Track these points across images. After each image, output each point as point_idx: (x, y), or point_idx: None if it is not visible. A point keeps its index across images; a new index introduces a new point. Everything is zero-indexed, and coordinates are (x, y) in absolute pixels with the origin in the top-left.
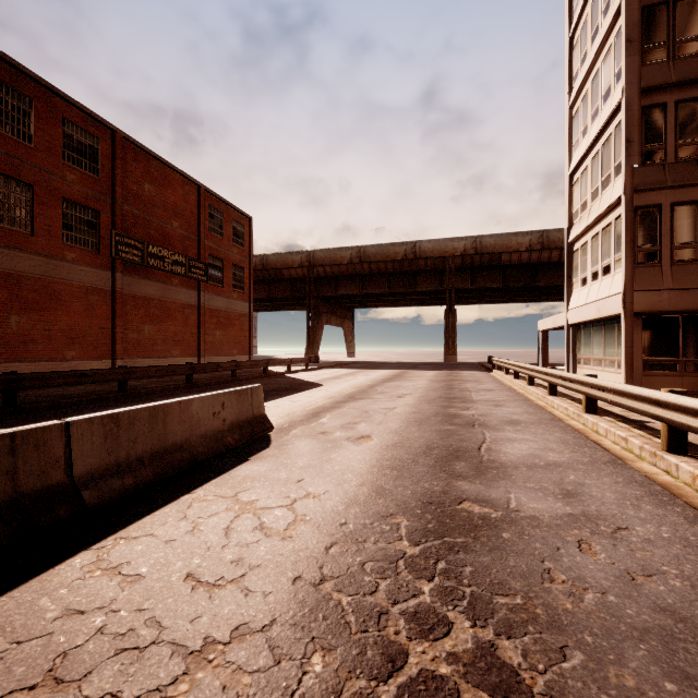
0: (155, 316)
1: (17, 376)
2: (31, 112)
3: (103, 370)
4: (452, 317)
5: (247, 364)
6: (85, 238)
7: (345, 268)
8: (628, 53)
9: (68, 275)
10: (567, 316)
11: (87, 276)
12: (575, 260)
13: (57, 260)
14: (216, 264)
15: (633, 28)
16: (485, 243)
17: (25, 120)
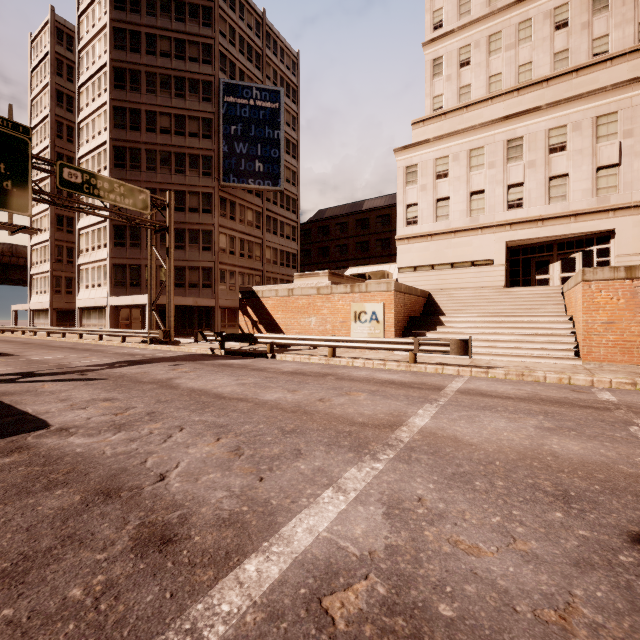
0: None
1: None
2: None
3: None
4: None
5: None
6: None
7: None
8: (52, 227)
9: None
10: (30, 306)
11: None
12: (34, 282)
13: None
14: None
15: (53, 219)
16: None
17: None
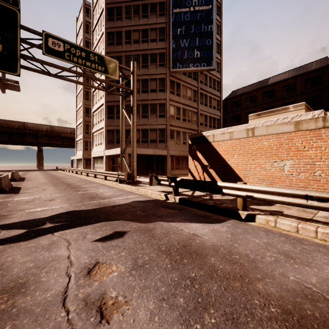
0: None
1: None
2: None
3: None
4: (42, 153)
5: None
6: None
7: None
8: (83, 114)
9: None
10: (76, 157)
11: None
12: (77, 145)
13: None
14: None
15: (84, 110)
16: (55, 128)
17: None
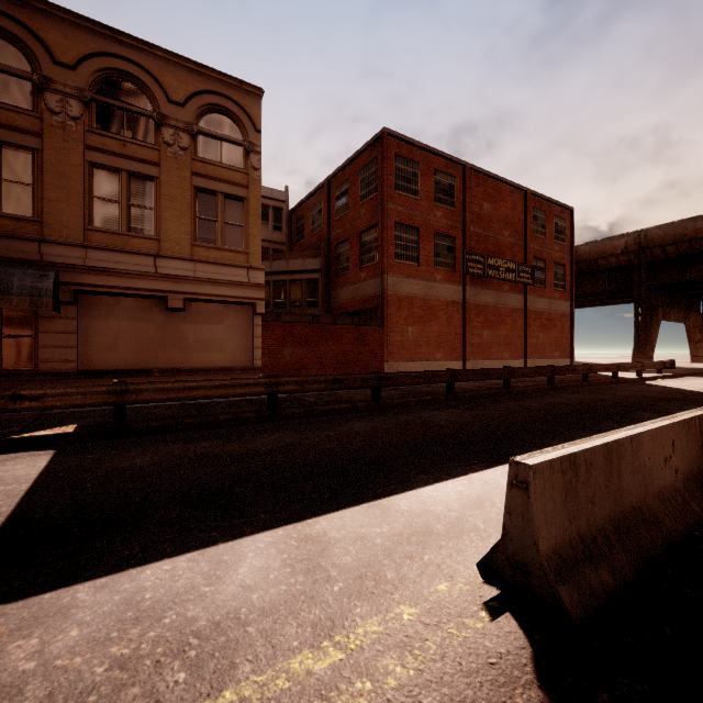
0: (491, 322)
1: (455, 372)
2: (418, 173)
3: (496, 369)
4: None
5: (597, 368)
6: (446, 261)
7: (701, 244)
8: None
9: (437, 293)
10: None
11: (447, 292)
12: None
13: (431, 282)
14: (538, 265)
15: None
16: None
17: (415, 180)
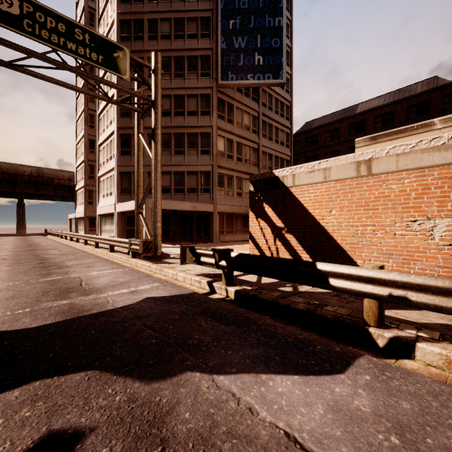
0: None
1: None
2: None
3: None
4: (22, 208)
5: None
6: None
7: None
8: (85, 149)
9: None
10: (75, 215)
11: None
12: (77, 196)
13: None
14: None
15: (86, 143)
16: (45, 172)
17: None
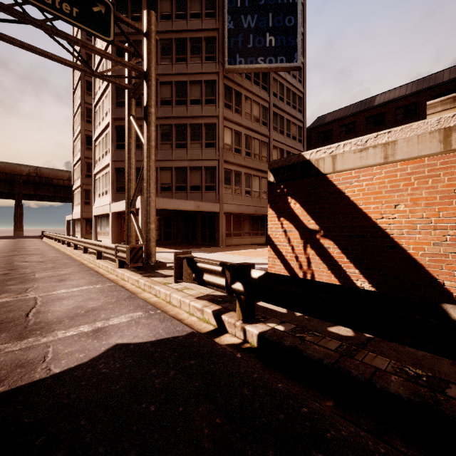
0: None
1: None
2: None
3: None
4: (20, 210)
5: None
6: None
7: None
8: (82, 146)
9: None
10: (72, 216)
11: None
12: (75, 197)
13: None
14: None
15: (83, 139)
16: (43, 172)
17: None
